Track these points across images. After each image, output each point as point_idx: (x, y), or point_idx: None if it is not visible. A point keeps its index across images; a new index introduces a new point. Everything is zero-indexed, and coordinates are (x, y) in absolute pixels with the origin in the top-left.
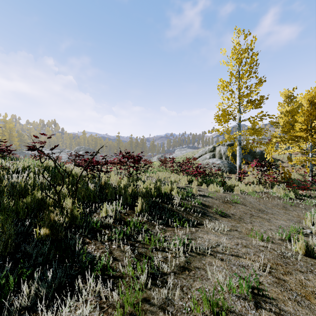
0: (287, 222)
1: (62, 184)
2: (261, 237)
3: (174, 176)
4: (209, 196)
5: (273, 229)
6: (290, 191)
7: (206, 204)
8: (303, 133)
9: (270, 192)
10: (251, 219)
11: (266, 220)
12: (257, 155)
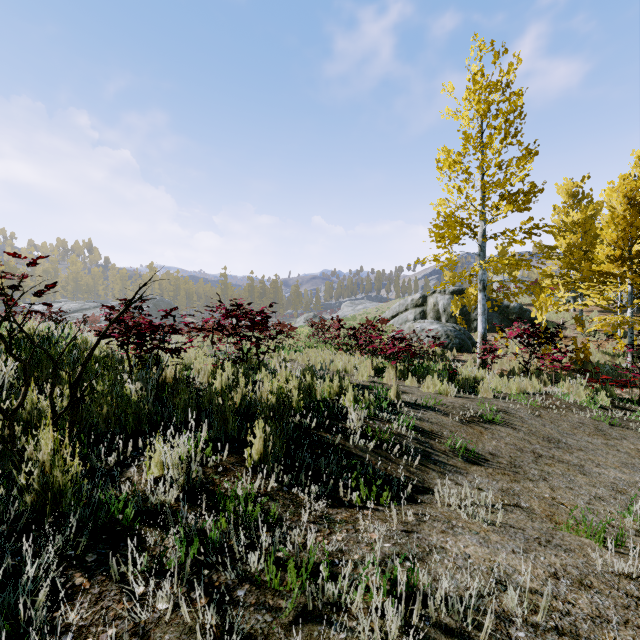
0: (626, 472)
1: (25, 391)
2: (600, 534)
3: (342, 357)
4: (428, 406)
5: (607, 498)
6: (598, 390)
7: (426, 427)
8: (615, 265)
9: (559, 393)
10: (540, 469)
11: (576, 468)
12: (513, 314)
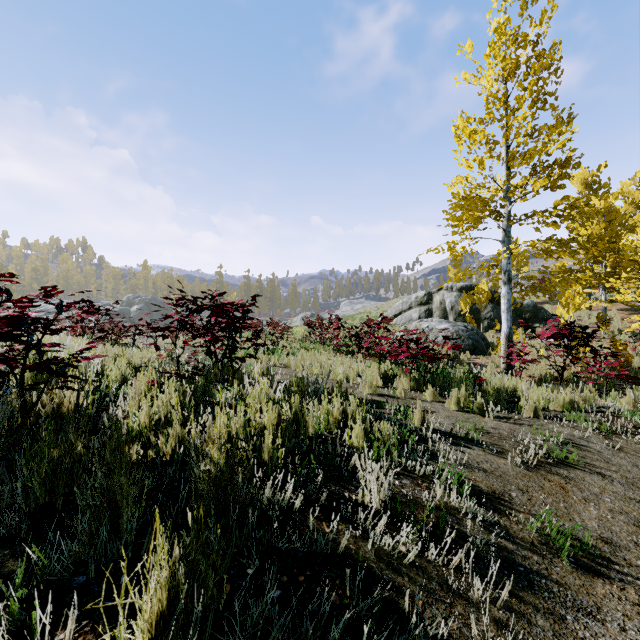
0: None
1: None
2: None
3: (342, 362)
4: (467, 436)
5: None
6: None
7: (482, 485)
8: None
9: (625, 411)
10: None
11: None
12: (527, 312)
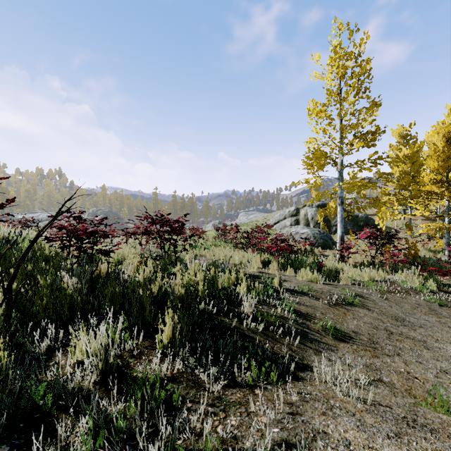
0: None
1: None
2: None
3: (238, 253)
4: (303, 291)
5: (450, 371)
6: (426, 278)
7: (302, 310)
8: (437, 186)
9: (399, 281)
10: (393, 344)
11: (421, 344)
12: (361, 221)
